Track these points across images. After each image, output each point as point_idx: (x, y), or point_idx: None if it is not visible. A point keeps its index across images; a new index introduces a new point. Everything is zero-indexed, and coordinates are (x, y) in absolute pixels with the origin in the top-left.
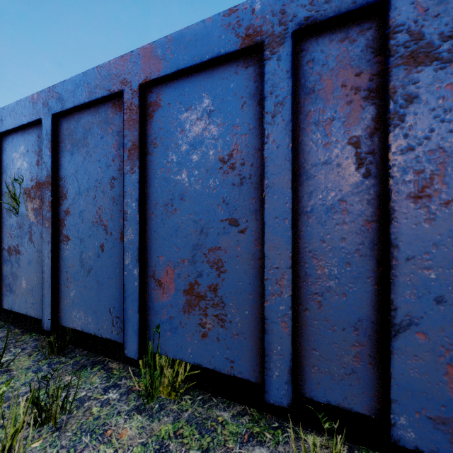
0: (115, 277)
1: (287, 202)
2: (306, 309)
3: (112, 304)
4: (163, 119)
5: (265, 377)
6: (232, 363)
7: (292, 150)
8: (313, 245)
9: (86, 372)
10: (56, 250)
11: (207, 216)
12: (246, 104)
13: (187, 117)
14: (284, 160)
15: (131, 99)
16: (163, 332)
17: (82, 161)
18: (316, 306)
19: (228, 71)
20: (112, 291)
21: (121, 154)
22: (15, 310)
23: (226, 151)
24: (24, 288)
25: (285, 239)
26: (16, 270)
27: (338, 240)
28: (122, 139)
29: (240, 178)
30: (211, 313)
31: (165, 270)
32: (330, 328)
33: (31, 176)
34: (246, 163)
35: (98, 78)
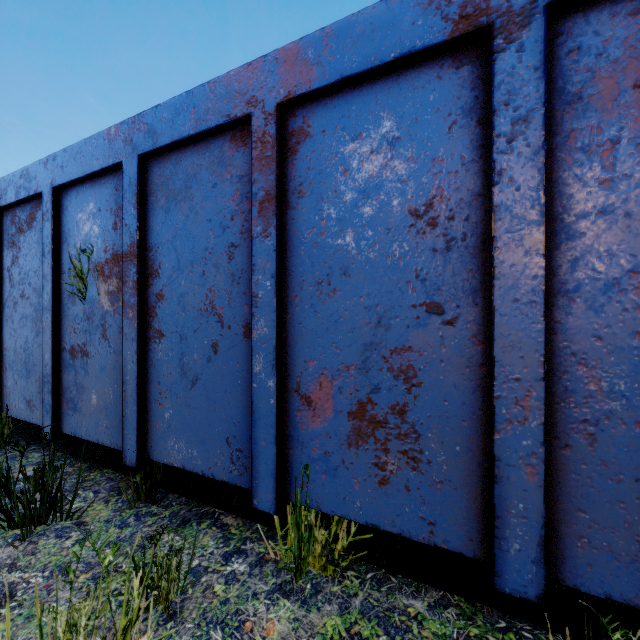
0: (235, 391)
1: (536, 276)
2: (567, 446)
3: (231, 430)
4: (314, 155)
5: (494, 551)
6: (432, 526)
7: (545, 193)
8: (579, 343)
9: (192, 530)
10: (143, 351)
11: (387, 300)
12: (457, 125)
13: (354, 149)
14: (531, 209)
15: (263, 126)
16: (313, 474)
17: (183, 221)
18: (585, 442)
19: (426, 76)
20: (231, 411)
21: (245, 210)
22: (81, 436)
23: (421, 198)
24: (94, 405)
25: (532, 334)
26: (83, 380)
27: (627, 335)
28: (247, 187)
29: (446, 240)
30: (396, 449)
31: (318, 381)
32: (611, 478)
33: (105, 245)
34: (457, 216)
35: (211, 98)
